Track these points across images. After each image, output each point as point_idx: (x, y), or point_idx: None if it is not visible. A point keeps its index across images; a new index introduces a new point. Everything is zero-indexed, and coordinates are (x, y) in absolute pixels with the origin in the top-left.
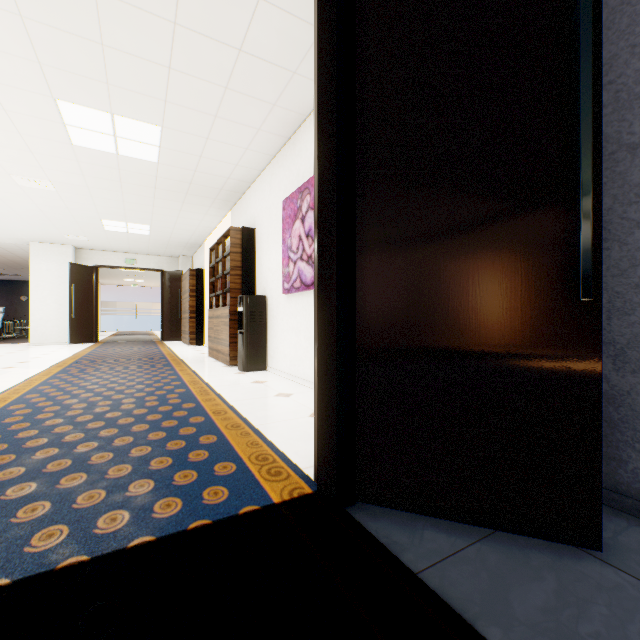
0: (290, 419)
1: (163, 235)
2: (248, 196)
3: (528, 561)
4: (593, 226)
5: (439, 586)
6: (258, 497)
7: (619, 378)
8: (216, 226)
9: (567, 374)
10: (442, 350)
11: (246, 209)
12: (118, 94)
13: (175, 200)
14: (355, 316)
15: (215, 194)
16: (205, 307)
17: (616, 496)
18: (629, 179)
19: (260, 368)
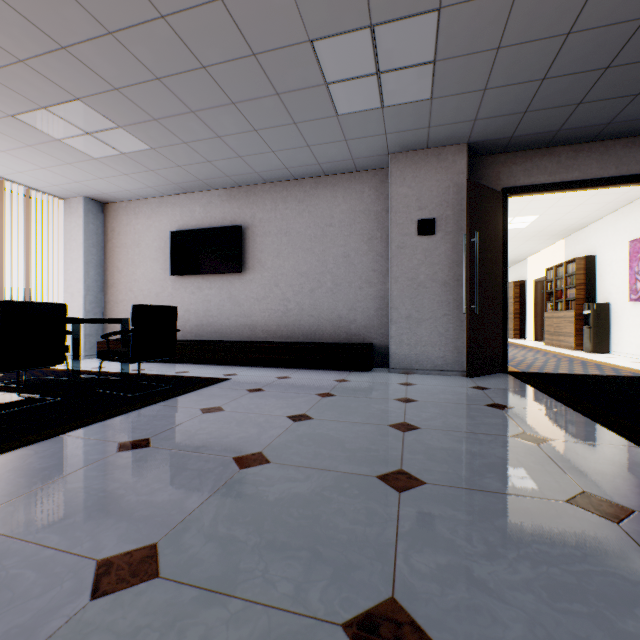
0: None
1: None
2: (586, 231)
3: None
4: None
5: None
6: None
7: None
8: (543, 248)
9: None
10: None
11: (584, 240)
12: (524, 211)
13: (521, 241)
14: None
15: (555, 233)
16: (526, 310)
17: None
18: None
19: (603, 352)
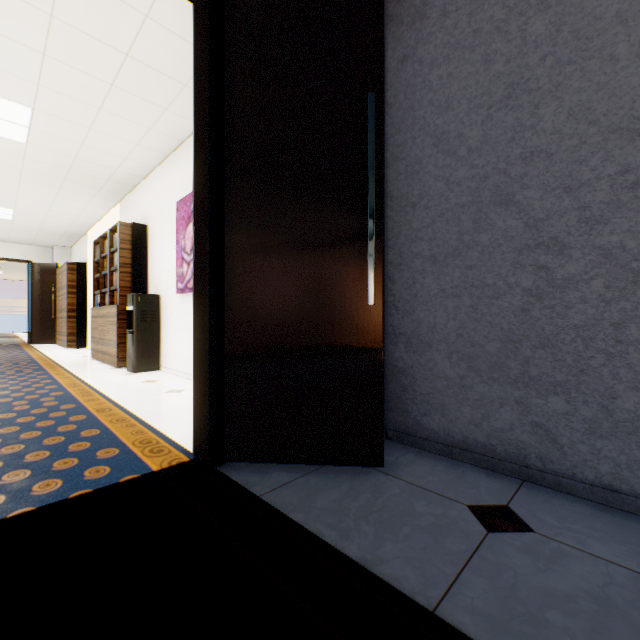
0: (179, 410)
1: (32, 221)
2: (140, 191)
3: (337, 479)
4: (379, 257)
5: (273, 500)
6: (139, 469)
7: (408, 357)
8: (102, 217)
9: (365, 354)
10: (288, 340)
11: (138, 204)
12: None
13: (49, 185)
14: (225, 315)
15: (101, 184)
16: (88, 305)
17: (406, 436)
18: (412, 225)
19: (153, 368)
